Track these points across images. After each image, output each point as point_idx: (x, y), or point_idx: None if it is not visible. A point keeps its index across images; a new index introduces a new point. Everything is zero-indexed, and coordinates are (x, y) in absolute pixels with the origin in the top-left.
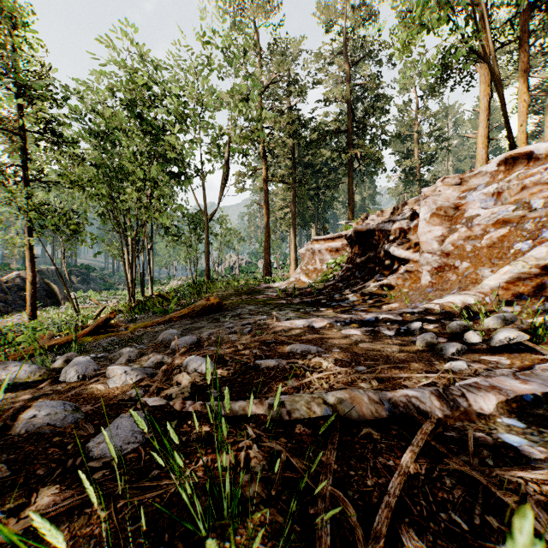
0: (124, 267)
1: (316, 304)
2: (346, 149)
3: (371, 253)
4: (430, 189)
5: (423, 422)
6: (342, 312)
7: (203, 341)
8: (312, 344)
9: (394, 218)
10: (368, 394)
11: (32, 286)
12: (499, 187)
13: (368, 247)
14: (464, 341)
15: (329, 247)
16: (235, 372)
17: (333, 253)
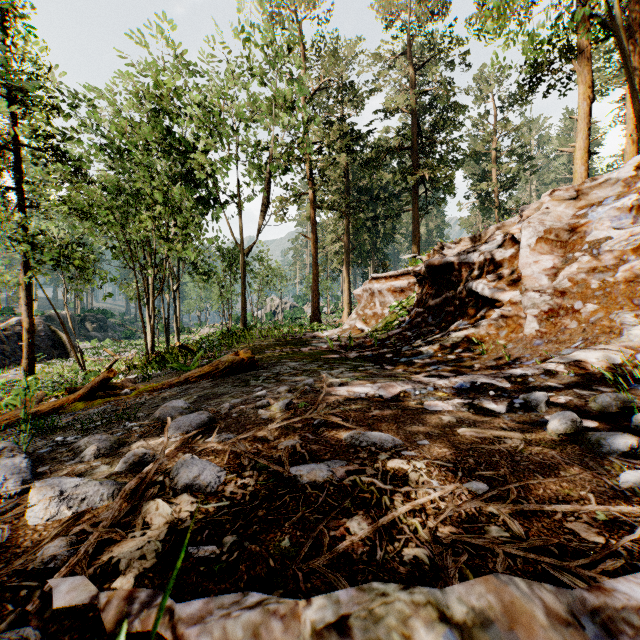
0: (140, 312)
1: (379, 359)
2: (410, 170)
3: (449, 293)
4: (531, 207)
5: None
6: (416, 373)
7: (219, 419)
8: (384, 429)
9: (480, 247)
10: (543, 597)
11: (30, 335)
12: None
13: (445, 285)
14: (632, 428)
15: (391, 287)
16: (256, 495)
17: (397, 295)
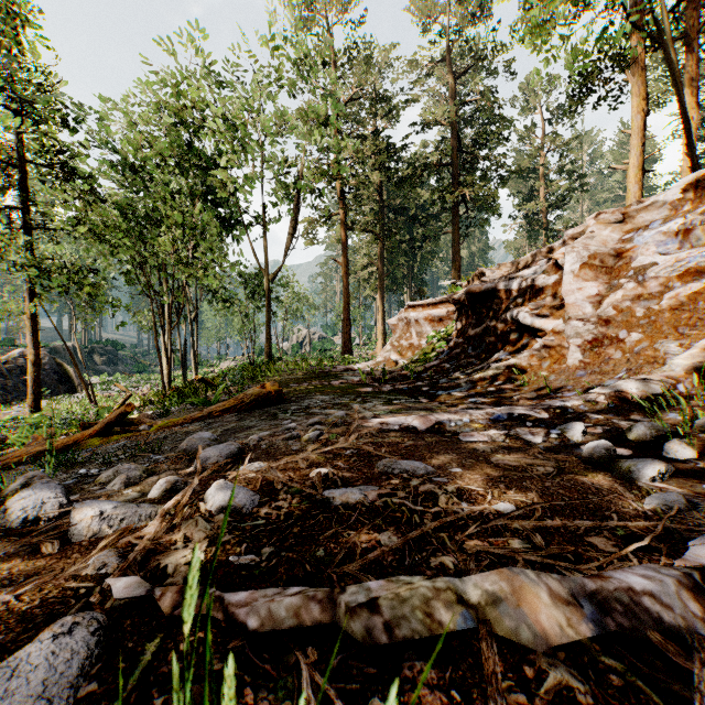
0: (156, 343)
1: (415, 393)
2: (450, 188)
3: (490, 323)
4: (576, 231)
5: (686, 664)
6: (453, 406)
7: (248, 450)
8: (417, 458)
9: (523, 273)
10: (548, 583)
11: (35, 368)
12: (687, 221)
13: (485, 313)
14: (664, 455)
15: (429, 316)
16: (290, 515)
17: (435, 324)
